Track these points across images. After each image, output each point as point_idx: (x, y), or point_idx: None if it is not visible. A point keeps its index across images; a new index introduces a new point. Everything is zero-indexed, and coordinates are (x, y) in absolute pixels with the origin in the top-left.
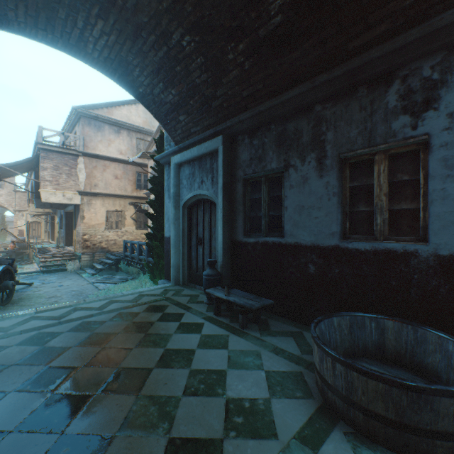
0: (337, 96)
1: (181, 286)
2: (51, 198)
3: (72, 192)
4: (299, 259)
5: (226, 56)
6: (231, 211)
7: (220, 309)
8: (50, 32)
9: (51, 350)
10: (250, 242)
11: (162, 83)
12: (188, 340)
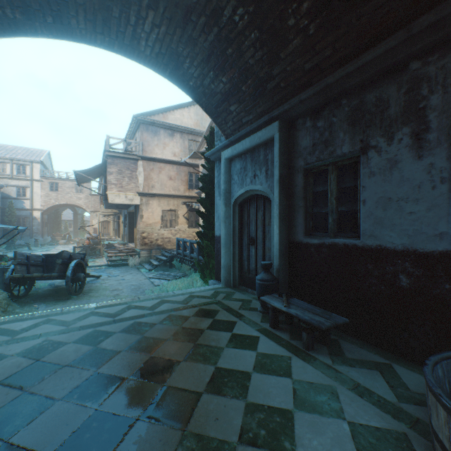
0: (448, 42)
1: (232, 289)
2: (116, 199)
3: (132, 194)
4: (383, 267)
5: (286, 23)
6: (289, 207)
7: (277, 321)
8: (107, 35)
9: (102, 353)
10: (313, 243)
11: (212, 71)
12: (241, 358)
